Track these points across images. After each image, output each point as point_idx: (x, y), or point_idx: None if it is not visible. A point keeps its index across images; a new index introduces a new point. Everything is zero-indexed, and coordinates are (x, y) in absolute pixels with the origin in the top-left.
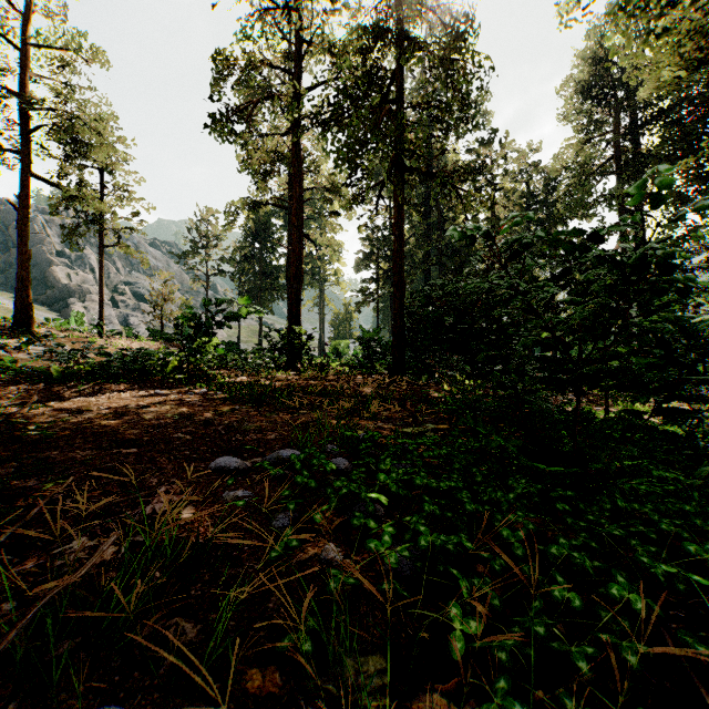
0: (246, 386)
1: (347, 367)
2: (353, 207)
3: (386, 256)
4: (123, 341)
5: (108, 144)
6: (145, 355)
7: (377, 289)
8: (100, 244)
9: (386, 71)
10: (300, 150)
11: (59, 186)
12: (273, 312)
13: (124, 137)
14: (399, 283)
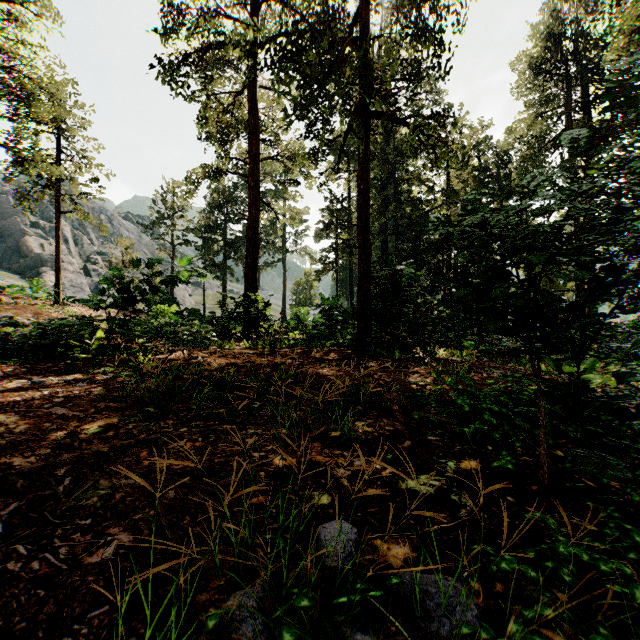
0: (155, 376)
1: (306, 337)
2: (313, 163)
3: (344, 226)
4: (77, 308)
5: (61, 106)
6: (59, 326)
7: (336, 258)
8: (56, 210)
9: (348, 13)
10: (257, 106)
11: (7, 147)
12: (237, 281)
13: (82, 103)
14: (364, 243)
